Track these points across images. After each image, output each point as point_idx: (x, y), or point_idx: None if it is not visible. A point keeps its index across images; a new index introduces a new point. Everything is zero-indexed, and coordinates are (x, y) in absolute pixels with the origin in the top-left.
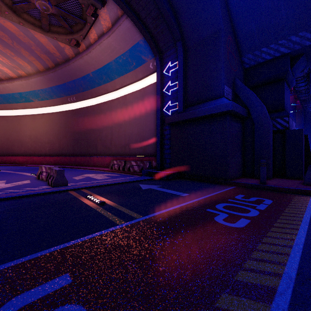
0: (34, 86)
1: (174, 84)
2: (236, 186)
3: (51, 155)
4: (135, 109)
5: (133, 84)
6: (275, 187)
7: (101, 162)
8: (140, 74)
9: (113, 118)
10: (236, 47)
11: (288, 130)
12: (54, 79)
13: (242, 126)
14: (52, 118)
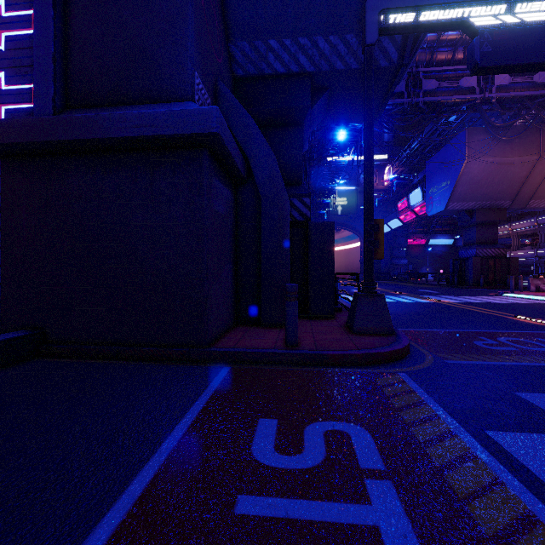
0: None
1: (19, 14)
2: (231, 366)
3: None
4: None
5: None
6: (324, 356)
7: None
8: None
9: None
10: (220, 5)
11: (313, 223)
12: None
13: (235, 200)
14: None
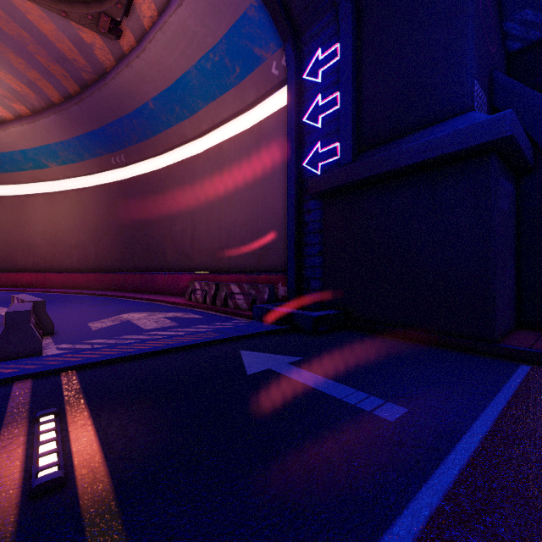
0: (47, 136)
1: (329, 100)
2: (531, 365)
3: (81, 271)
4: (241, 172)
5: (237, 119)
6: None
7: (172, 284)
8: (250, 92)
9: (197, 194)
10: None
11: None
12: (81, 120)
13: (516, 192)
14: (84, 199)
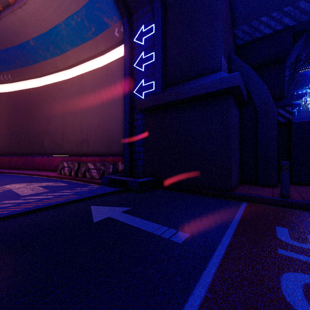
0: None
1: (148, 55)
2: (247, 202)
3: None
4: (96, 93)
5: (93, 60)
6: None
7: (48, 163)
8: (101, 44)
9: (66, 105)
10: (230, 12)
11: (295, 123)
12: None
13: (240, 115)
14: None
